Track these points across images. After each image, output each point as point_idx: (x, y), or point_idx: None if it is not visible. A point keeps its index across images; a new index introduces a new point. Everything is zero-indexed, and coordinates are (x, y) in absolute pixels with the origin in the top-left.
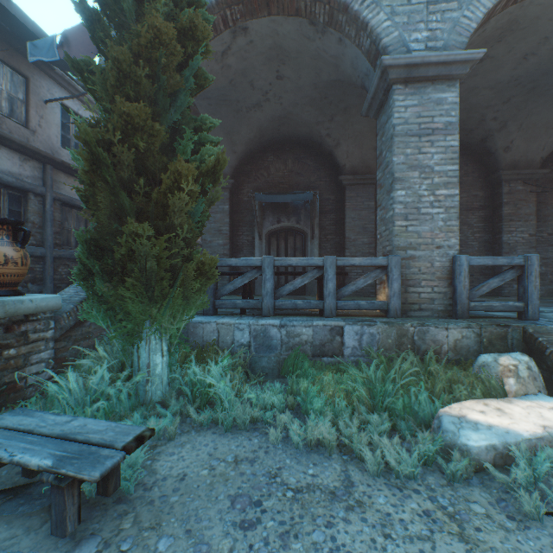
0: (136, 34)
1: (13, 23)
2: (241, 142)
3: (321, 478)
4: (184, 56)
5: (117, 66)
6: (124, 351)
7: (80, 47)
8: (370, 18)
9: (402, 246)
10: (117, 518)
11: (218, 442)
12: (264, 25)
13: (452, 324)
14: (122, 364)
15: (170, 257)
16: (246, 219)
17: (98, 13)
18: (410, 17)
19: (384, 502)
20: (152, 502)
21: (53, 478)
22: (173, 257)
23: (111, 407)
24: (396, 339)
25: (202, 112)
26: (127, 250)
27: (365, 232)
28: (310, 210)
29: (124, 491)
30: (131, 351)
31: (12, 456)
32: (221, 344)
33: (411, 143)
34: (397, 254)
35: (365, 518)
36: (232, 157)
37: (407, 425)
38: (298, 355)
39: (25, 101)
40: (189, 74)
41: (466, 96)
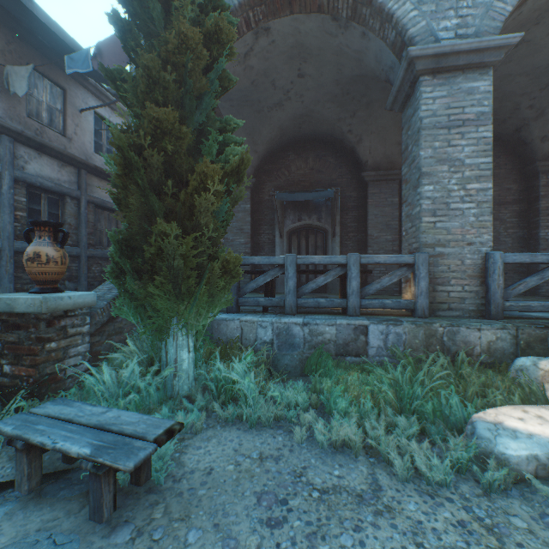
0: (165, 41)
1: (52, 39)
2: (262, 141)
3: (348, 480)
4: (209, 59)
5: (147, 73)
6: (153, 346)
7: (112, 58)
8: (395, 9)
9: (429, 243)
10: (149, 507)
11: (242, 438)
12: (286, 24)
13: (485, 325)
14: (151, 358)
15: (196, 255)
16: (267, 218)
17: (129, 23)
18: (439, 5)
19: (415, 509)
20: (181, 494)
21: (91, 466)
22: (199, 256)
23: (142, 400)
24: (423, 339)
25: (225, 114)
26: (156, 249)
27: (389, 229)
28: (331, 207)
29: (155, 481)
30: (159, 346)
31: (55, 443)
32: (244, 341)
33: (440, 135)
34: (425, 251)
35: (394, 524)
36: (254, 157)
37: (437, 429)
38: (321, 354)
39: (63, 111)
40: (214, 77)
41: (498, 84)
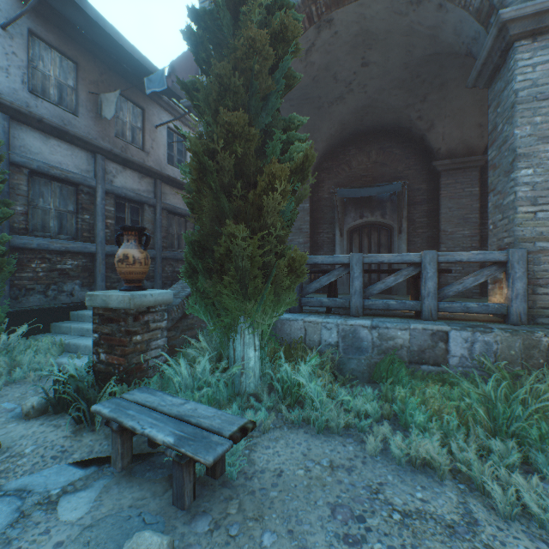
0: (233, 47)
1: (134, 65)
2: (322, 138)
3: (433, 505)
4: (275, 59)
5: (218, 80)
6: (222, 343)
7: (183, 74)
8: None
9: (527, 237)
10: (224, 501)
11: (310, 443)
12: (350, 12)
13: None
14: (219, 354)
15: (263, 255)
16: (326, 217)
17: (202, 36)
18: None
19: None
20: (253, 492)
21: (174, 454)
22: (265, 256)
23: (212, 394)
24: (521, 350)
25: (284, 115)
26: (225, 249)
27: (466, 223)
28: (397, 202)
29: (228, 476)
30: (227, 343)
31: (143, 429)
32: (308, 342)
33: (542, 108)
34: (521, 247)
35: None
36: None
37: (547, 461)
38: (392, 360)
39: (142, 129)
40: (280, 76)
41: None
